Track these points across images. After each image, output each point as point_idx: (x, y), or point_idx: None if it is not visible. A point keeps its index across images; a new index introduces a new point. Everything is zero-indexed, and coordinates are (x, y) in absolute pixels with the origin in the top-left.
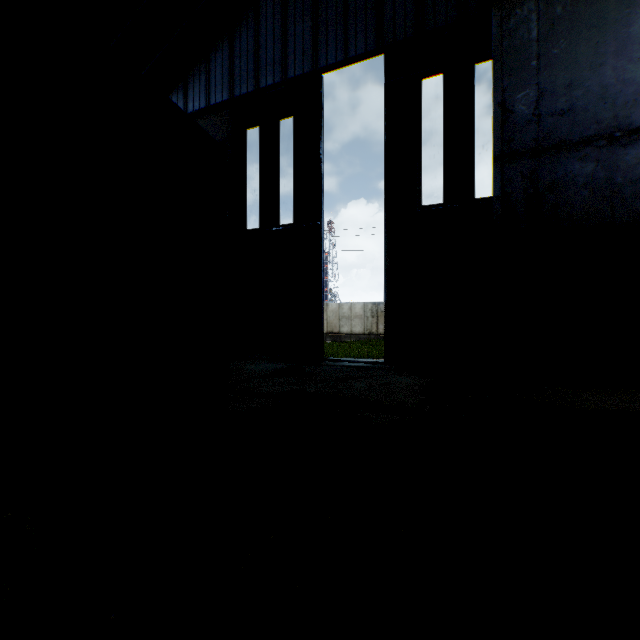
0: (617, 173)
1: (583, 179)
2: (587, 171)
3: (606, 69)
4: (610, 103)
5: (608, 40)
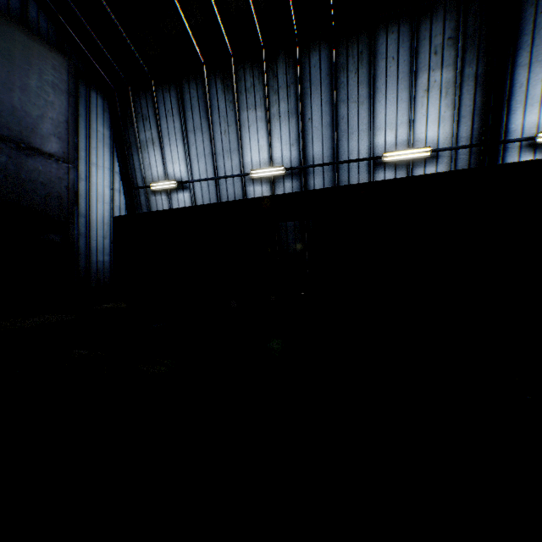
0: (24, 171)
1: (0, 165)
2: (3, 161)
3: (17, 96)
4: (19, 121)
5: (18, 77)
